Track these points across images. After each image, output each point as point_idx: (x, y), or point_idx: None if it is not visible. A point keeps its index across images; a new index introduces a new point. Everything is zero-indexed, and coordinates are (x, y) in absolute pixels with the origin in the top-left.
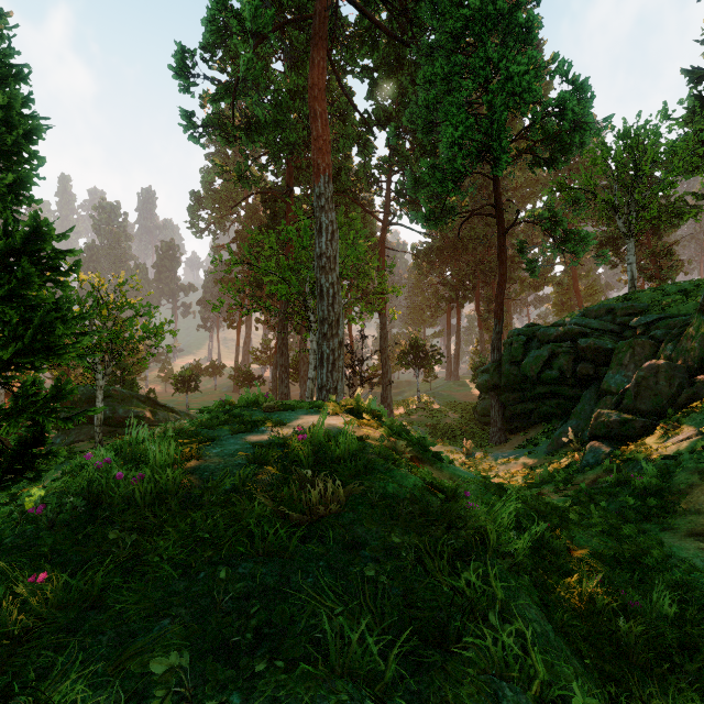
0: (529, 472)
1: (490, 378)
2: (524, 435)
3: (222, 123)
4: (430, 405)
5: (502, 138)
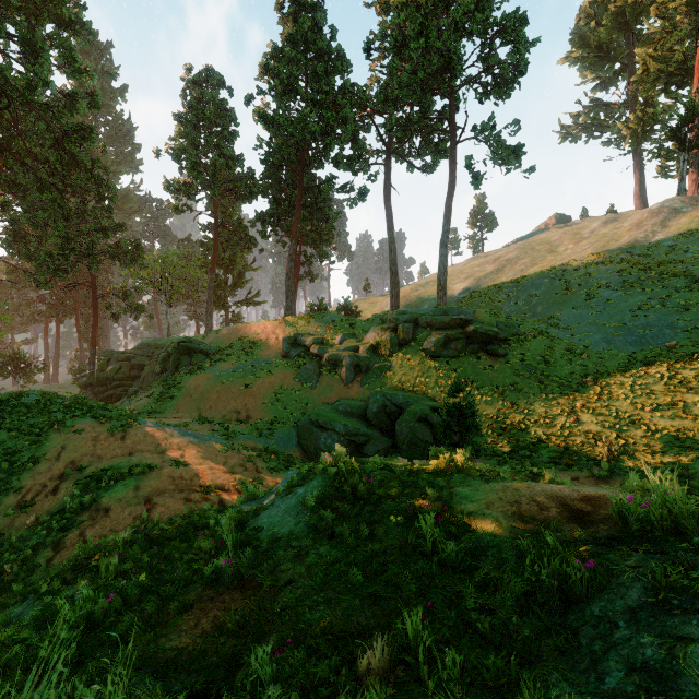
0: None
1: (88, 380)
2: None
3: None
4: None
5: (94, 262)
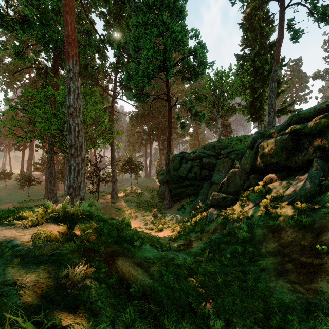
0: (183, 224)
1: (164, 177)
2: (179, 203)
3: (2, 16)
4: (137, 191)
5: (170, 60)
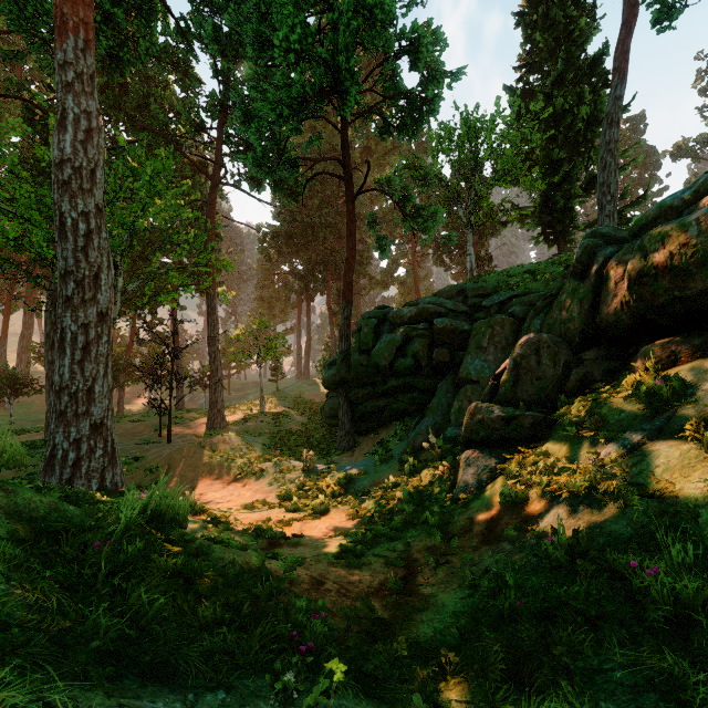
0: (383, 493)
1: (337, 372)
2: (374, 436)
3: None
4: (274, 408)
5: (350, 56)
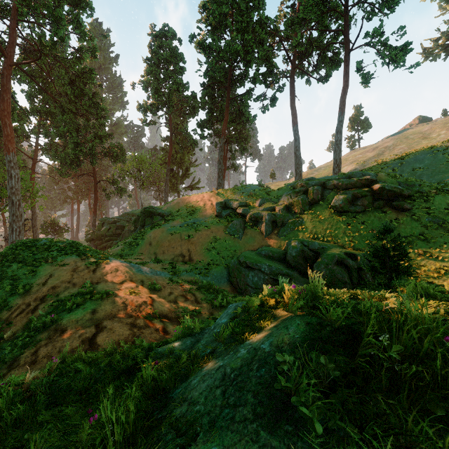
0: None
1: (91, 236)
2: None
3: None
4: None
5: (93, 158)
